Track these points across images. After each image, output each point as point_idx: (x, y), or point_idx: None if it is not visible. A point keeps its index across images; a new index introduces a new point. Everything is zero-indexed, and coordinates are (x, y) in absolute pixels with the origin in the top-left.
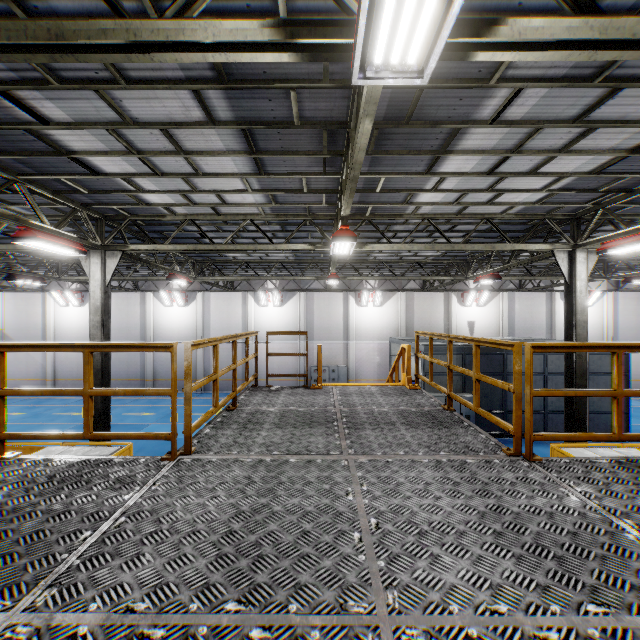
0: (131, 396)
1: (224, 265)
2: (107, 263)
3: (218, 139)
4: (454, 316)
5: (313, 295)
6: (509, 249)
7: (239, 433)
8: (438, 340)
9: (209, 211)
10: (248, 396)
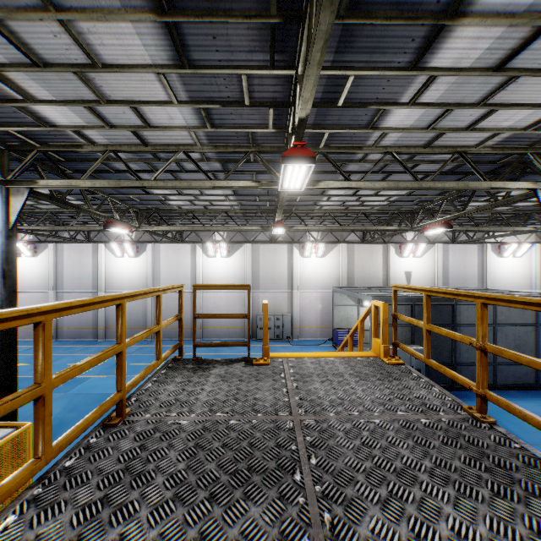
0: (82, 344)
1: (170, 215)
2: (12, 202)
3: None
4: (392, 266)
5: (259, 246)
6: (485, 187)
7: (76, 534)
8: (381, 290)
9: (133, 140)
10: (159, 383)
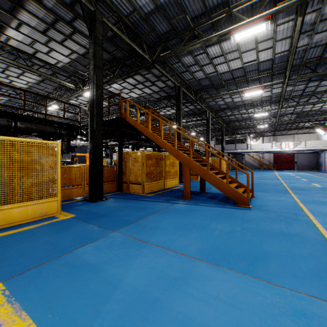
0: None
1: None
2: None
3: (35, 77)
4: None
5: None
6: None
7: None
8: None
9: None
10: None
